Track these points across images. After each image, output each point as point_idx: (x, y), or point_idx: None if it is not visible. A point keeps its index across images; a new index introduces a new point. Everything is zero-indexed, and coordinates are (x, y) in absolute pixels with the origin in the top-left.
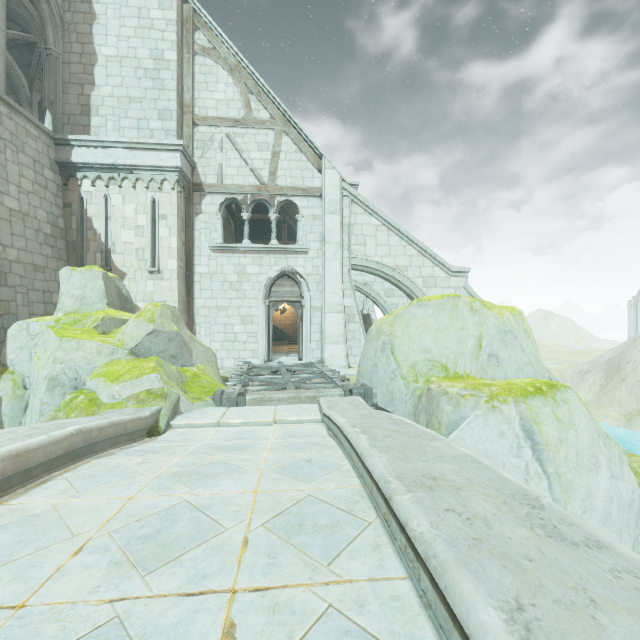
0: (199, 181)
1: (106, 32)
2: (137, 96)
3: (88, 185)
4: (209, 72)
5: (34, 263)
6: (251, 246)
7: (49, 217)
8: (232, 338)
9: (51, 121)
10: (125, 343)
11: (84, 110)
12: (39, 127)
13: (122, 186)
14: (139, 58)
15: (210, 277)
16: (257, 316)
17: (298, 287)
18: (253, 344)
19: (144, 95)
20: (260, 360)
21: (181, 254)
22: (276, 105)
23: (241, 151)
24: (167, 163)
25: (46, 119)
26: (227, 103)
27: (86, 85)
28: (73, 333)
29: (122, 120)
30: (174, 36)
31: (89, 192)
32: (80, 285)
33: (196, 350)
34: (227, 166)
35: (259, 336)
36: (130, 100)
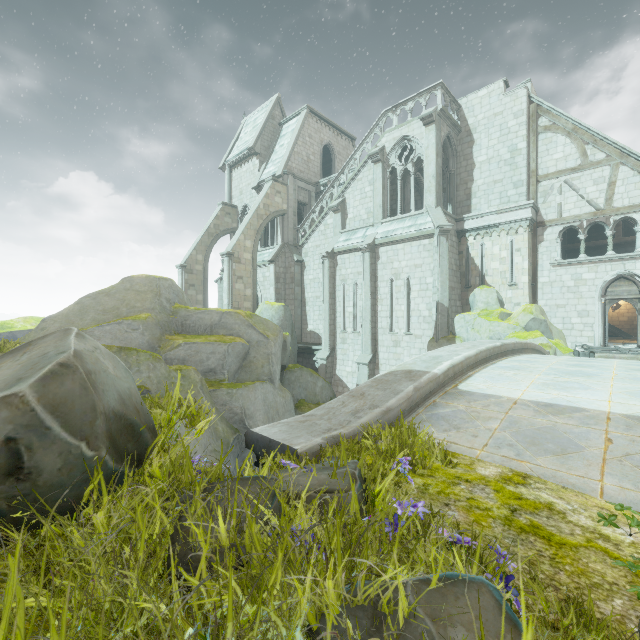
0: (541, 220)
1: (480, 148)
2: (499, 179)
3: (471, 239)
4: (549, 142)
5: (451, 286)
6: (587, 259)
7: (454, 261)
8: (569, 327)
9: (451, 209)
10: (519, 324)
11: (467, 197)
12: (451, 217)
13: (491, 236)
14: (500, 155)
15: (550, 284)
16: (592, 311)
17: (636, 286)
18: (588, 332)
19: (503, 177)
20: (595, 344)
21: (529, 271)
22: (612, 145)
23: (577, 190)
24: (522, 217)
25: (448, 208)
26: (565, 159)
27: (468, 183)
28: (490, 319)
29: (489, 196)
30: (524, 132)
31: (472, 243)
32: (485, 297)
33: (553, 330)
34: (565, 204)
35: (594, 326)
36: (494, 183)
